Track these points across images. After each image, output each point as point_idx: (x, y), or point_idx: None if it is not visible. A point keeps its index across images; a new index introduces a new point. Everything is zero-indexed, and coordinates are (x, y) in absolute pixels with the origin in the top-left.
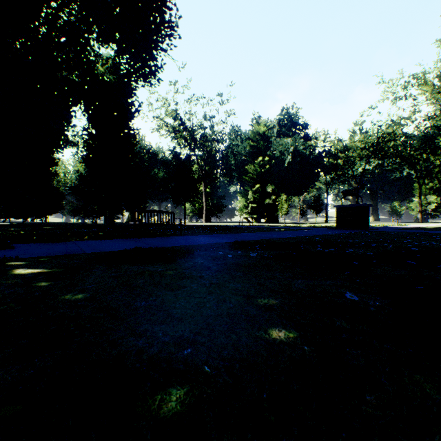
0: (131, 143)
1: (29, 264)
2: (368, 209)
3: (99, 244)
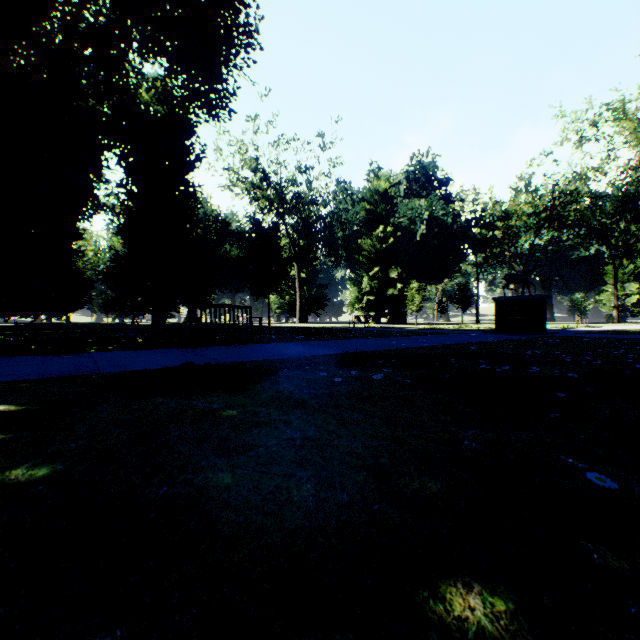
0: (190, 206)
1: None
2: (544, 302)
3: (129, 358)
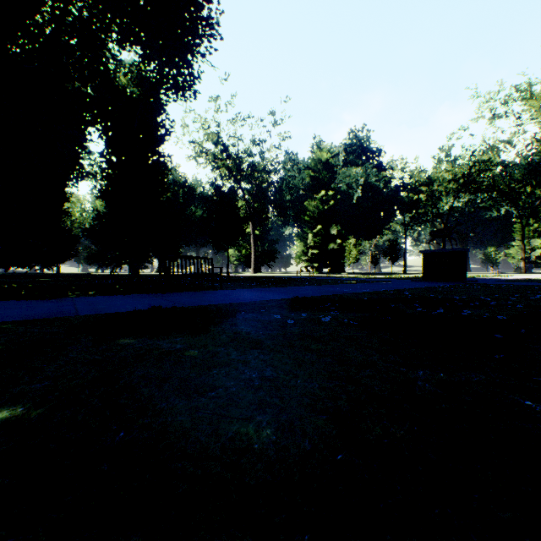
0: (161, 173)
1: None
2: (464, 255)
3: (105, 302)
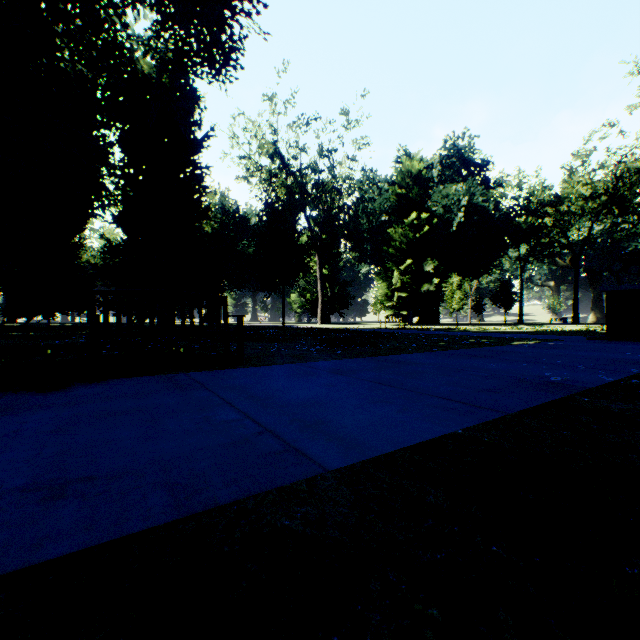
0: (196, 191)
1: None
2: None
3: None
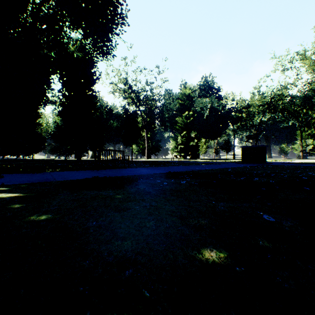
0: (93, 102)
1: (10, 190)
2: (265, 148)
3: (67, 174)
